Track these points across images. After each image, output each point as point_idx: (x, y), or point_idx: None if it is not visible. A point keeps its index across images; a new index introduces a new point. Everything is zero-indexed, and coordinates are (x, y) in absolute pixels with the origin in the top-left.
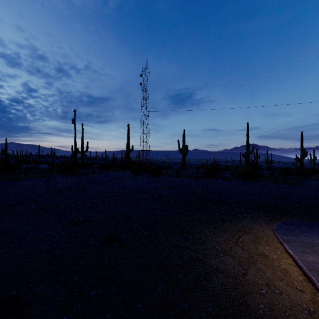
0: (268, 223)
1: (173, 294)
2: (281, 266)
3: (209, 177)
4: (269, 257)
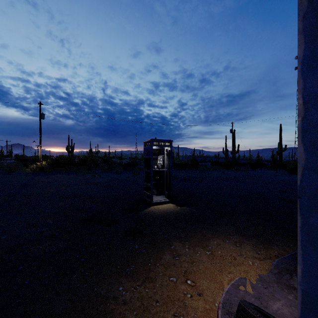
0: None
1: None
2: None
3: None
4: None
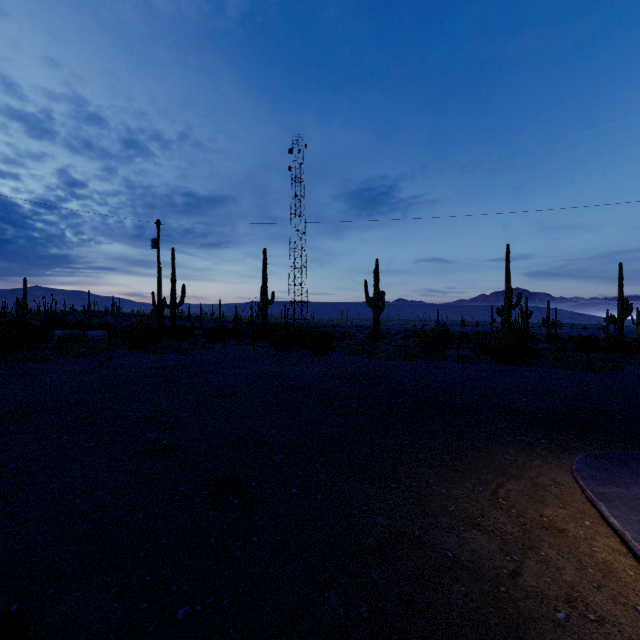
0: (559, 456)
1: (358, 619)
2: (597, 556)
3: (429, 357)
4: (567, 534)
